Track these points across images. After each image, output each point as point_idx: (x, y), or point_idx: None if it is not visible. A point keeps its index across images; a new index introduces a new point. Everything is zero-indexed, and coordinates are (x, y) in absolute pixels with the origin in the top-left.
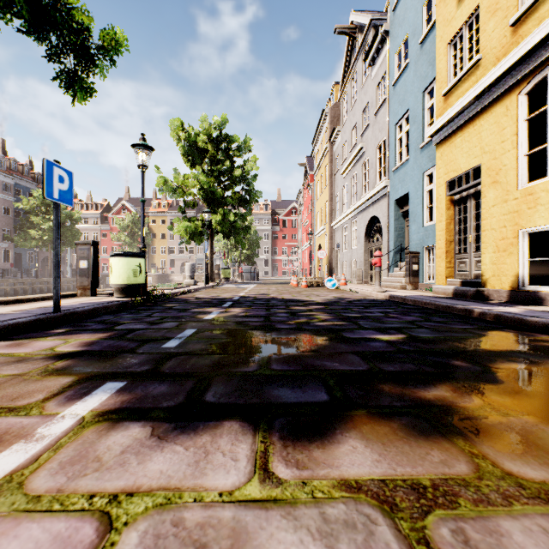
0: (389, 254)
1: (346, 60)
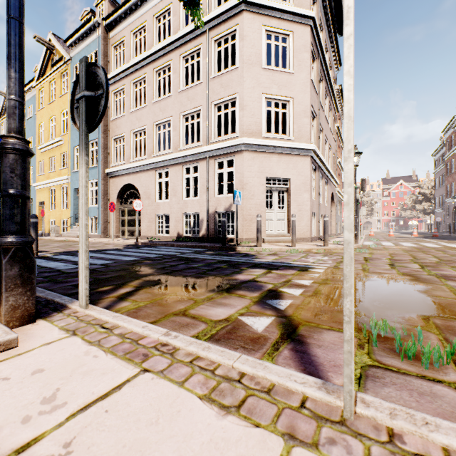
0: None
1: (3, 105)
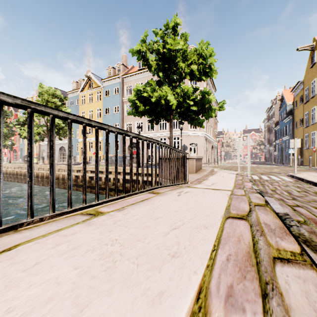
0: None
1: None
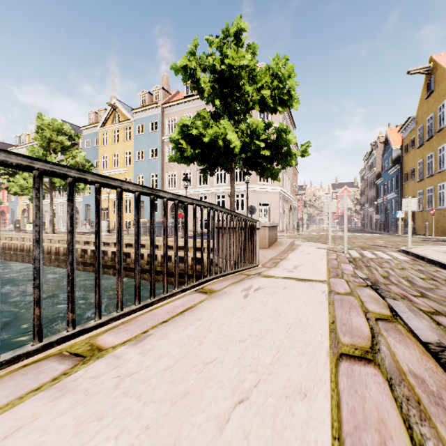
0: (83, 220)
1: None
